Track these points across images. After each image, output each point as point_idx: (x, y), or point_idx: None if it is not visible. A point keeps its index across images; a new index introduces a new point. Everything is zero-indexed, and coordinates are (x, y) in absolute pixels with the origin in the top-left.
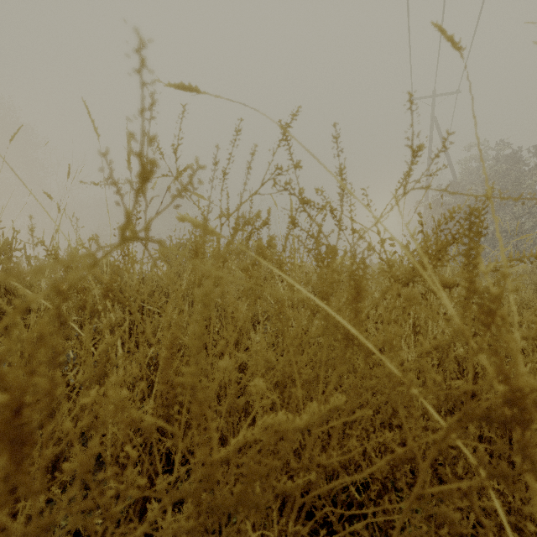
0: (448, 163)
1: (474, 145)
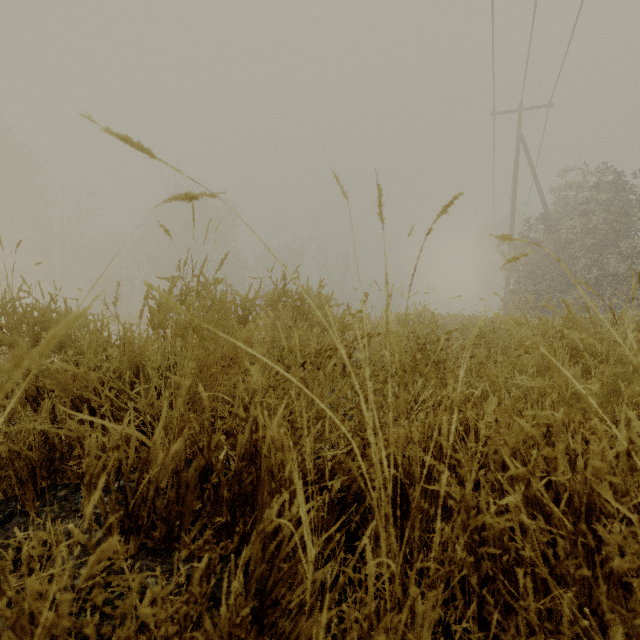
0: (538, 191)
1: (570, 170)
